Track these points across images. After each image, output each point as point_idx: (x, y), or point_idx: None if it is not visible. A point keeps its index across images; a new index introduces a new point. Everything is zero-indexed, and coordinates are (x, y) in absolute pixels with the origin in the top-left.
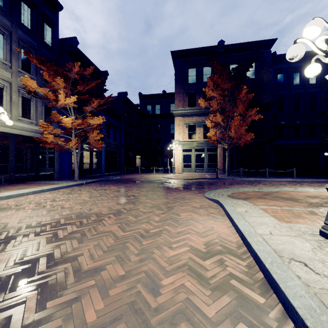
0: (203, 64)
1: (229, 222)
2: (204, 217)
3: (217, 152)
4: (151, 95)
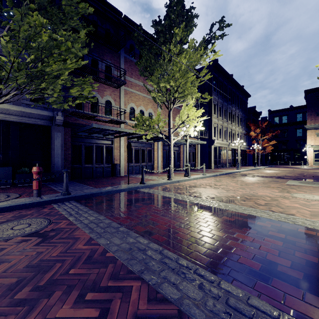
0: None
1: None
2: None
3: None
4: (279, 110)
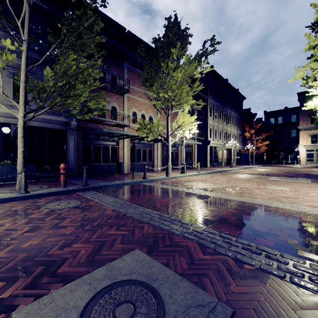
0: None
1: None
2: None
3: None
4: (274, 111)
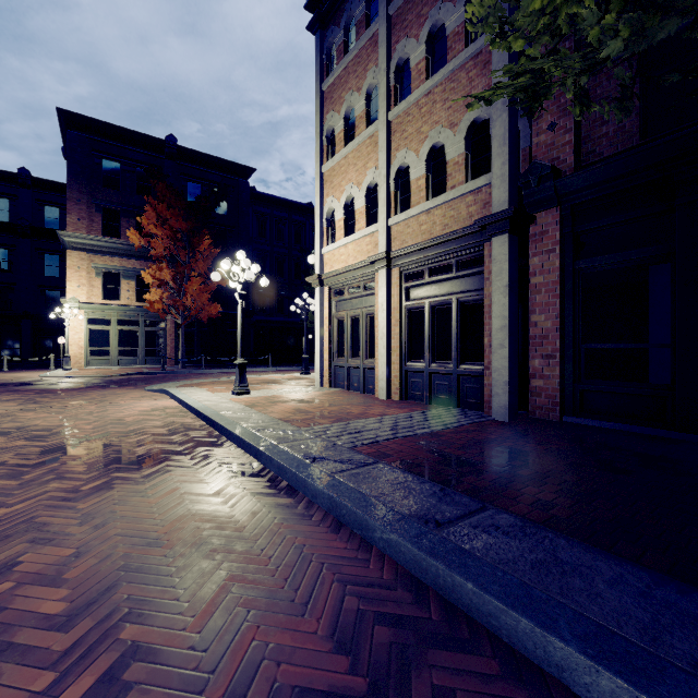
0: (136, 163)
1: (174, 400)
2: (148, 401)
3: (165, 329)
4: None
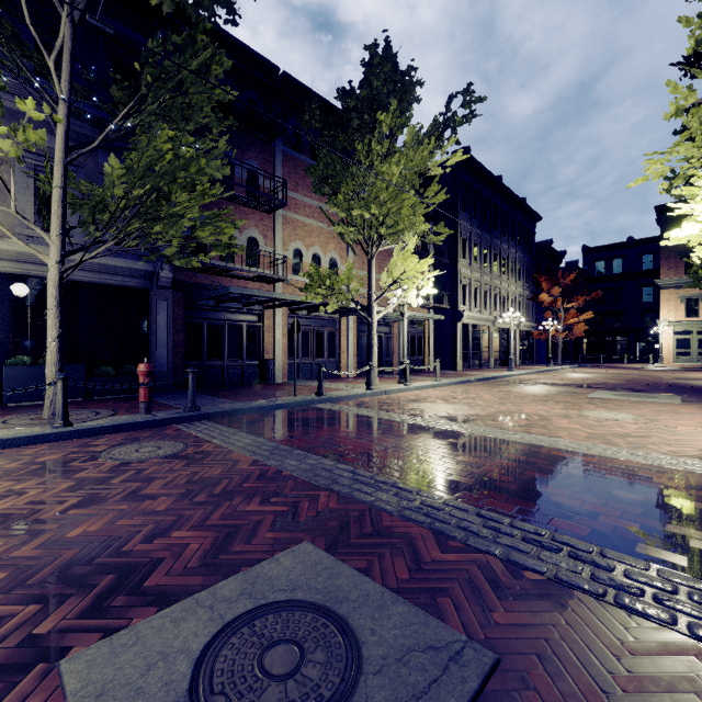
0: None
1: None
2: None
3: None
4: (605, 246)
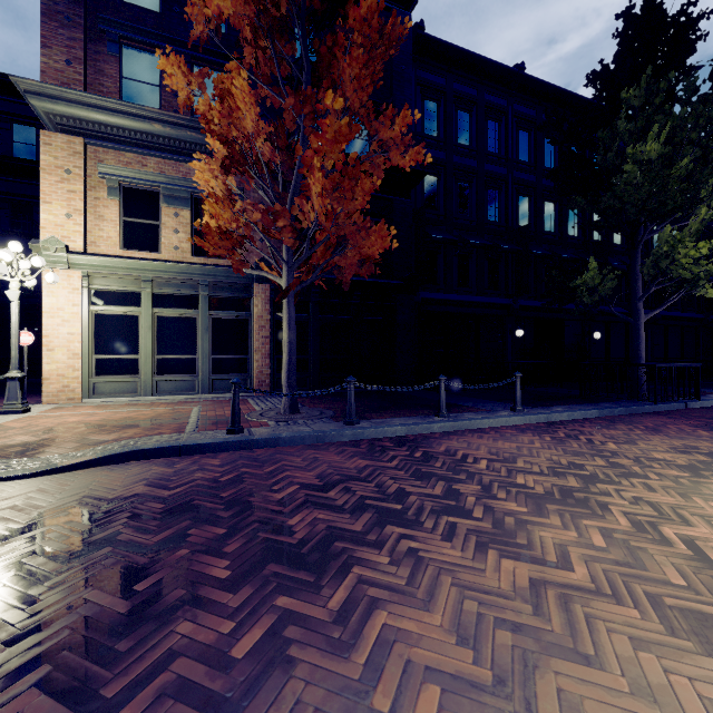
0: None
1: None
2: None
3: (250, 315)
4: None
